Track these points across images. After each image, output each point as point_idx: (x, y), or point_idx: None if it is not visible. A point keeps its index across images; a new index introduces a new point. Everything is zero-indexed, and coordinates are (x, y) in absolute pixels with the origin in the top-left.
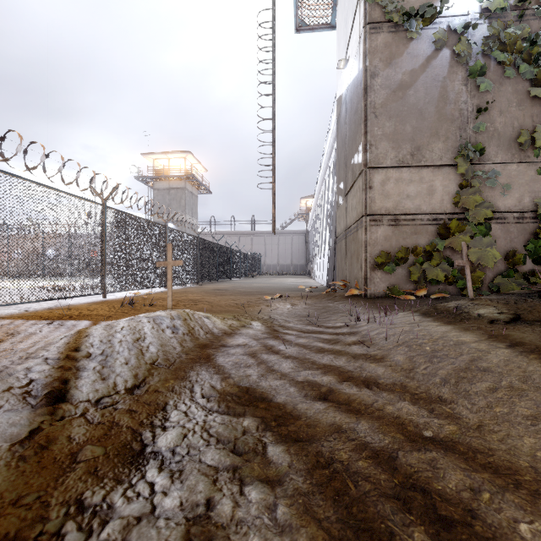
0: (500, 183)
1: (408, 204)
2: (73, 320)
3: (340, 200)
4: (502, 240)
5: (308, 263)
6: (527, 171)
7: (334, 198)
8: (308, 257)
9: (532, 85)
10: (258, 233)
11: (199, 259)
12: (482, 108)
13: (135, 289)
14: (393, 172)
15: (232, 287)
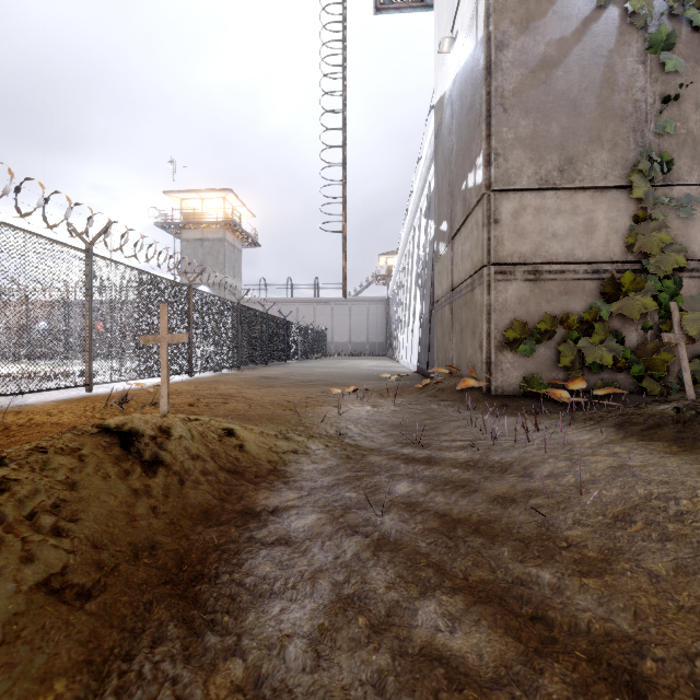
0: None
1: (555, 247)
2: (2, 436)
3: (441, 248)
4: None
5: (390, 340)
6: None
7: (428, 250)
8: (389, 332)
9: None
10: (323, 301)
11: (241, 335)
12: (670, 97)
13: (141, 378)
14: (531, 197)
15: (285, 374)
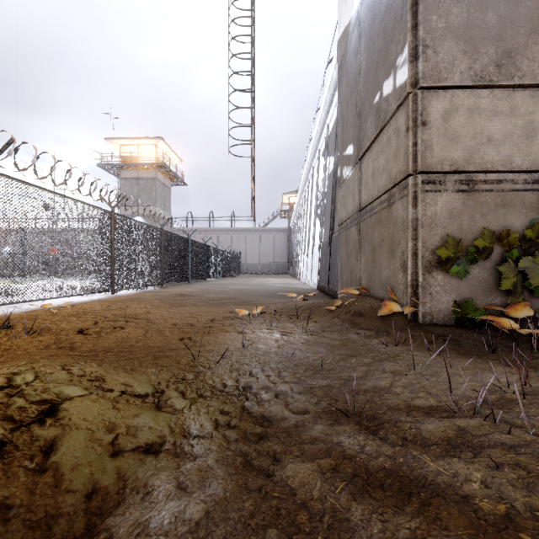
0: None
1: (490, 153)
2: None
3: (345, 173)
4: None
5: (292, 262)
6: None
7: (327, 182)
8: (290, 255)
9: None
10: (238, 230)
11: (164, 257)
12: None
13: (56, 297)
14: (464, 95)
15: (201, 291)
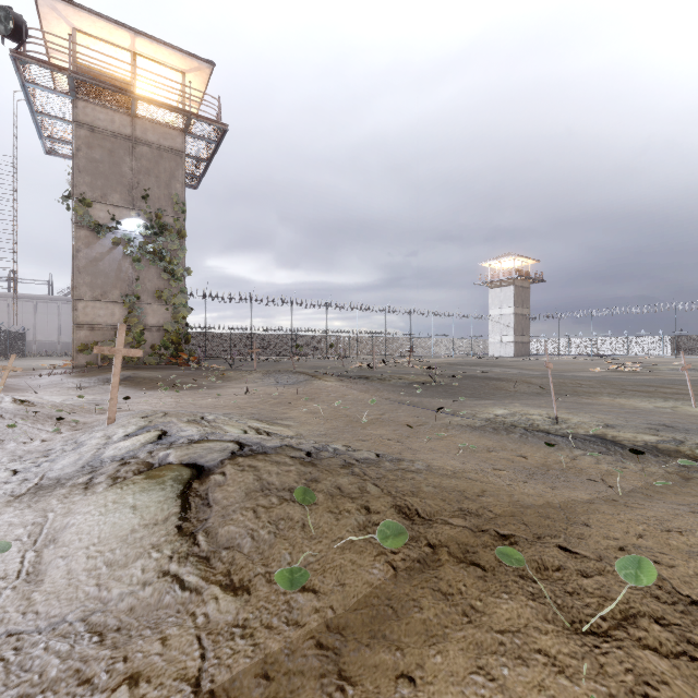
0: (142, 315)
1: (100, 320)
2: None
3: None
4: (150, 339)
5: None
6: (162, 309)
7: None
8: None
9: (164, 271)
10: (22, 297)
11: None
12: (137, 279)
13: None
14: (91, 303)
15: None
